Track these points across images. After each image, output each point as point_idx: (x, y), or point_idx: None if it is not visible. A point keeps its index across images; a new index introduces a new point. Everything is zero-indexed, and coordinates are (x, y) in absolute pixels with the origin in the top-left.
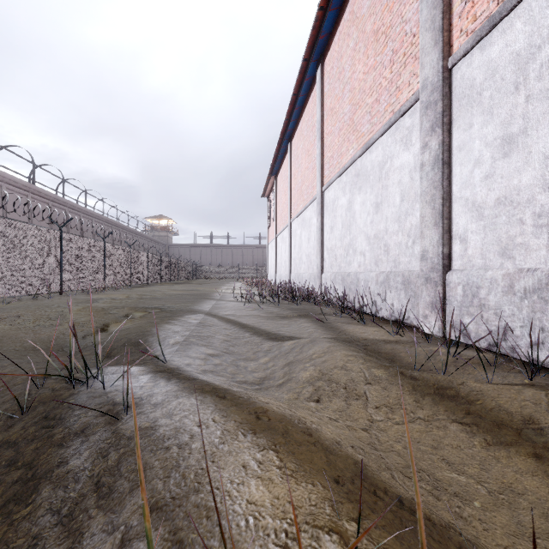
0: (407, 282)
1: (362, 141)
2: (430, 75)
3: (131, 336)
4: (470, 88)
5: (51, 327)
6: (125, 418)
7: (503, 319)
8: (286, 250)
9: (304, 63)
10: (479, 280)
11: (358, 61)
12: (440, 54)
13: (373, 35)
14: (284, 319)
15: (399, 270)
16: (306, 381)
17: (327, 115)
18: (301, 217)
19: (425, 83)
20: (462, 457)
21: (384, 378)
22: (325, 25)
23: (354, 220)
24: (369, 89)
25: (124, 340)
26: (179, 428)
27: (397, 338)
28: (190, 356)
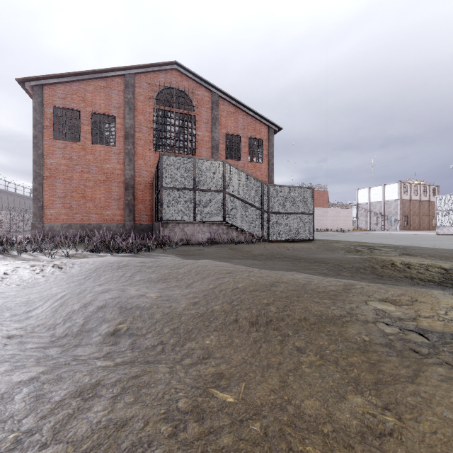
0: None
1: None
2: None
3: None
4: None
5: None
6: None
7: None
8: None
9: None
10: None
11: None
12: None
13: None
14: None
15: None
16: None
17: None
18: None
19: None
20: None
21: None
22: None
23: None
24: None
25: None
26: None
27: None
28: None
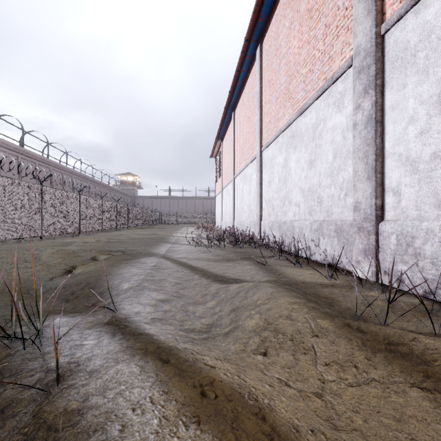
0: (340, 230)
1: (297, 106)
2: (363, 42)
3: (90, 280)
4: (404, 51)
5: (25, 269)
6: (53, 393)
7: (440, 268)
8: (230, 201)
9: (246, 43)
10: (413, 231)
11: (294, 37)
12: (373, 22)
13: (307, 13)
14: (229, 261)
15: (331, 219)
16: (252, 330)
17: (265, 86)
18: (243, 173)
19: (357, 50)
20: (432, 436)
21: (331, 331)
22: (264, 9)
23: (290, 176)
24: (303, 61)
25: (84, 284)
26: (110, 412)
27: (332, 281)
28: (140, 303)
